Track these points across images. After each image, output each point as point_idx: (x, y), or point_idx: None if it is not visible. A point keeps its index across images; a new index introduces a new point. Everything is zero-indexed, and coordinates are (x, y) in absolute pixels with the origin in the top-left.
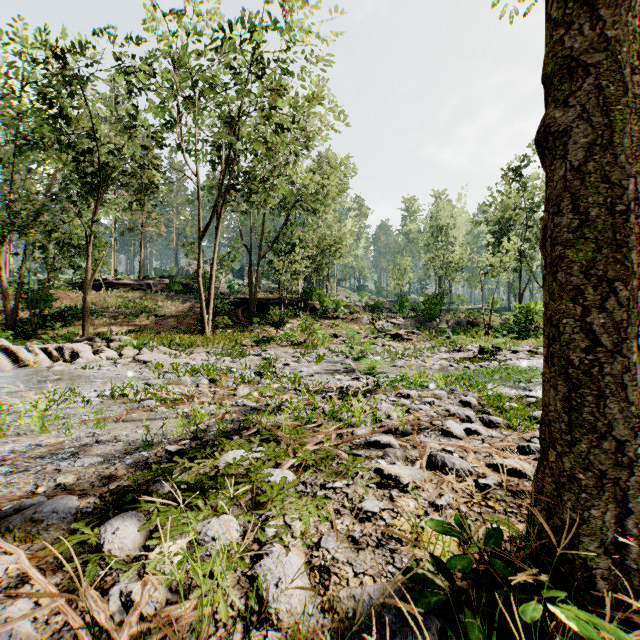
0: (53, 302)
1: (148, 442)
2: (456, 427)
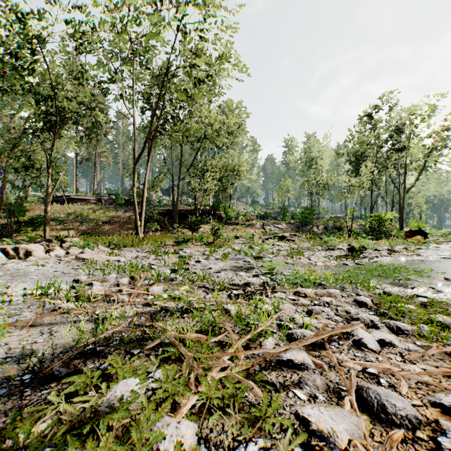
0: (28, 212)
1: (34, 363)
2: (369, 338)
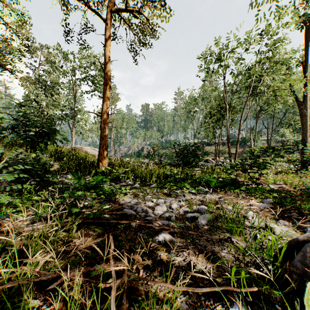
0: None
1: None
2: None
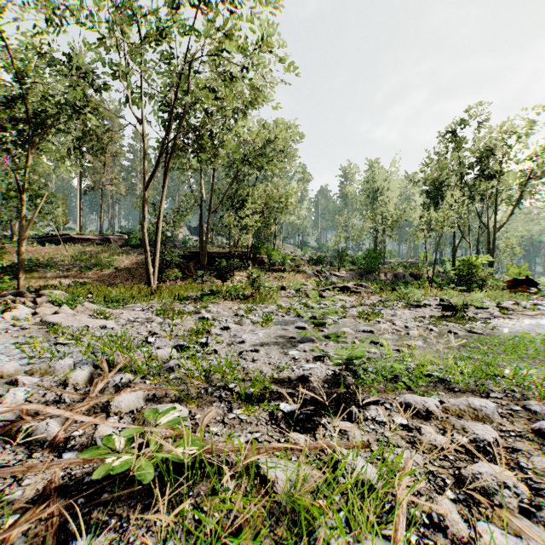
0: (10, 255)
1: None
2: None
